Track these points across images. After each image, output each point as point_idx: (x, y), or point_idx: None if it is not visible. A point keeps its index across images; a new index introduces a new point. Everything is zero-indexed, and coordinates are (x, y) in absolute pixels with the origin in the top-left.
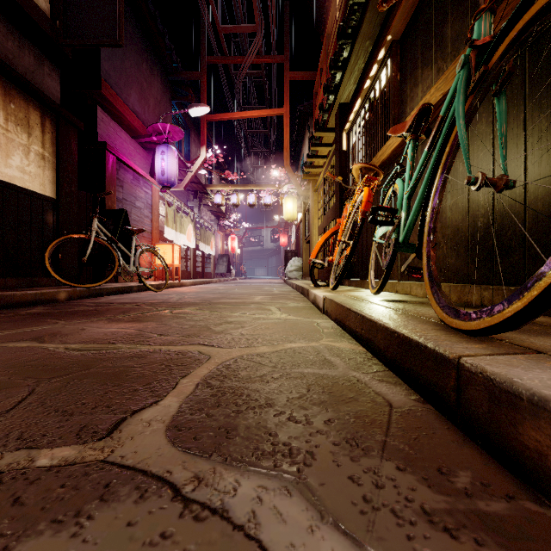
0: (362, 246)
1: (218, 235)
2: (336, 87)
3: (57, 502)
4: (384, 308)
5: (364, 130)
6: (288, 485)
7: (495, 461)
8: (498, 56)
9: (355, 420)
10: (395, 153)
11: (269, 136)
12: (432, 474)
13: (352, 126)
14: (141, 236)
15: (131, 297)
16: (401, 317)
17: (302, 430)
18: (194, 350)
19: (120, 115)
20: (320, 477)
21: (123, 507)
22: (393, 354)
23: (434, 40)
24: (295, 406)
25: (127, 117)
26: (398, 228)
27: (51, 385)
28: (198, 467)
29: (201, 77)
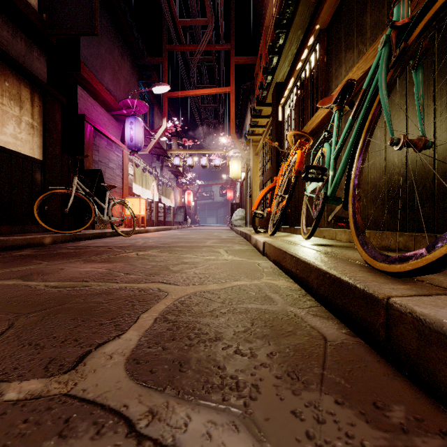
0: (294, 199)
1: (176, 190)
2: (273, 69)
3: (18, 438)
4: (315, 251)
5: (296, 104)
6: (236, 419)
7: (424, 394)
8: (417, 34)
9: (295, 353)
10: (322, 122)
11: (218, 110)
12: (368, 408)
13: (286, 100)
14: (114, 191)
15: (104, 241)
16: (331, 259)
17: (248, 363)
18: (154, 288)
19: (97, 92)
20: (265, 411)
21: (80, 444)
22: (325, 292)
23: (355, 28)
24: (241, 340)
25: (102, 94)
26: (326, 184)
27: (28, 319)
28: (152, 401)
29: (162, 61)
